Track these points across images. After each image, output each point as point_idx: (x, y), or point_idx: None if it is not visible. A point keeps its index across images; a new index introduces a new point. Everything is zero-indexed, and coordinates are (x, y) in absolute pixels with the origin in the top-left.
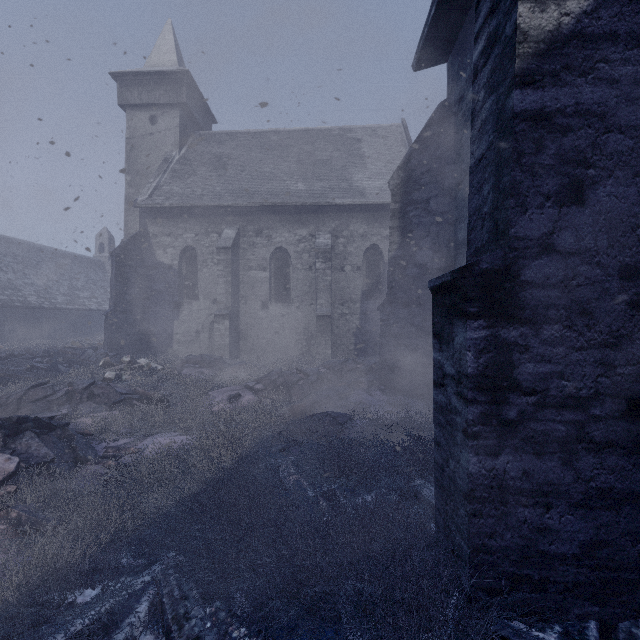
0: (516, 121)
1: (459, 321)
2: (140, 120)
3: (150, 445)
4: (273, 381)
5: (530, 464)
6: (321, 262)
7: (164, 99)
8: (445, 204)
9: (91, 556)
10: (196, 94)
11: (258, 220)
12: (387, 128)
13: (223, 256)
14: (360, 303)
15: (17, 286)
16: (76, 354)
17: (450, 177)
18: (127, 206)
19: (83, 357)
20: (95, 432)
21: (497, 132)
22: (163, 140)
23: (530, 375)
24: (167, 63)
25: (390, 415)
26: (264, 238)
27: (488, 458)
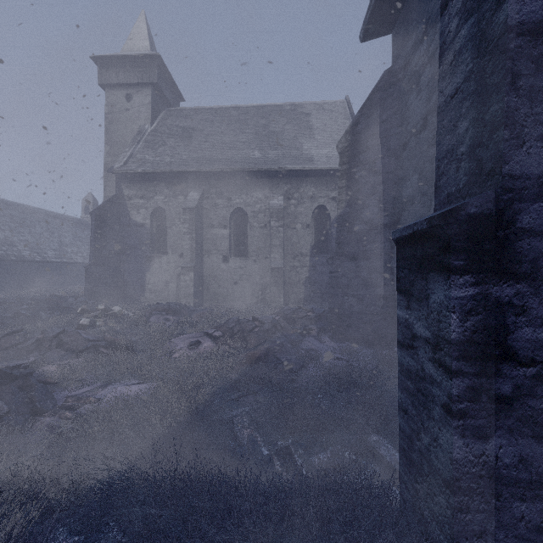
0: (510, 36)
1: (438, 276)
2: (117, 98)
3: (108, 395)
4: (231, 329)
5: (528, 449)
6: (275, 221)
7: (138, 79)
8: (390, 164)
9: (19, 538)
10: (166, 75)
11: (219, 184)
12: (332, 104)
13: (188, 215)
14: (309, 257)
15: (13, 242)
16: (60, 302)
17: (395, 139)
18: (106, 173)
19: (65, 305)
20: (58, 380)
21: (480, 57)
22: (137, 115)
23: (528, 342)
24: (141, 48)
25: (341, 363)
26: (225, 200)
27: (476, 441)
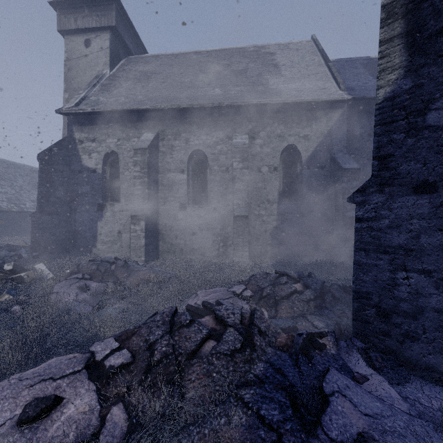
0: None
1: None
2: (76, 44)
3: None
4: (149, 347)
5: None
6: (238, 161)
7: (96, 23)
8: None
9: None
10: (126, 22)
11: (176, 124)
12: (298, 43)
13: (140, 157)
14: (277, 204)
15: None
16: None
17: None
18: (65, 120)
19: None
20: None
21: None
22: (96, 60)
23: None
24: None
25: None
26: (182, 141)
27: None
